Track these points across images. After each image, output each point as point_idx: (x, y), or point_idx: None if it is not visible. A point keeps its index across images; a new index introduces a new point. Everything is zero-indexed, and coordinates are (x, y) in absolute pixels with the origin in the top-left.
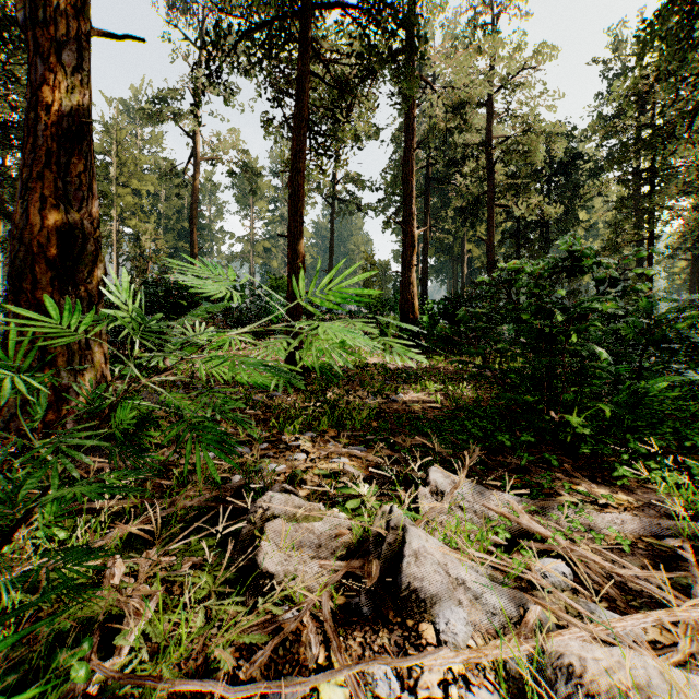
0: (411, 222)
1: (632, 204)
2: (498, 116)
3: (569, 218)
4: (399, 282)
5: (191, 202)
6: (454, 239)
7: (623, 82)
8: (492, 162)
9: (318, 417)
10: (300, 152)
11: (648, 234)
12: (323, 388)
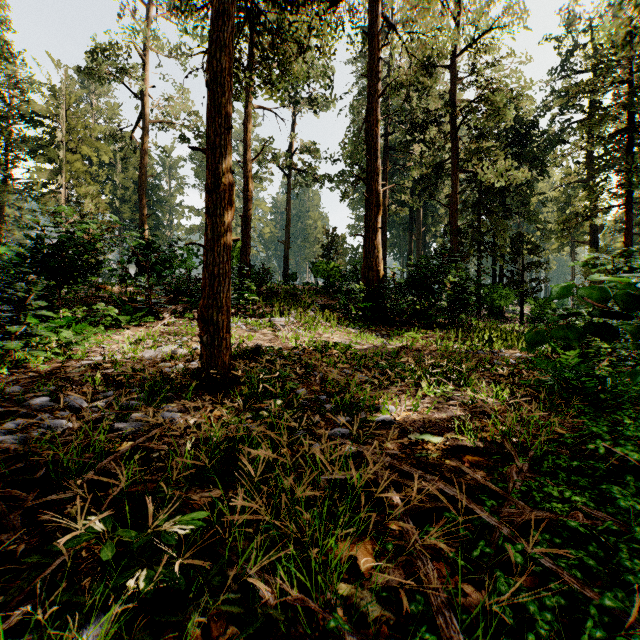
0: (375, 178)
1: (584, 179)
2: (462, 78)
3: (525, 191)
4: (355, 255)
5: (140, 166)
6: (410, 213)
7: (618, 18)
8: (455, 125)
9: (216, 519)
10: (225, 15)
11: (625, 199)
12: (260, 394)
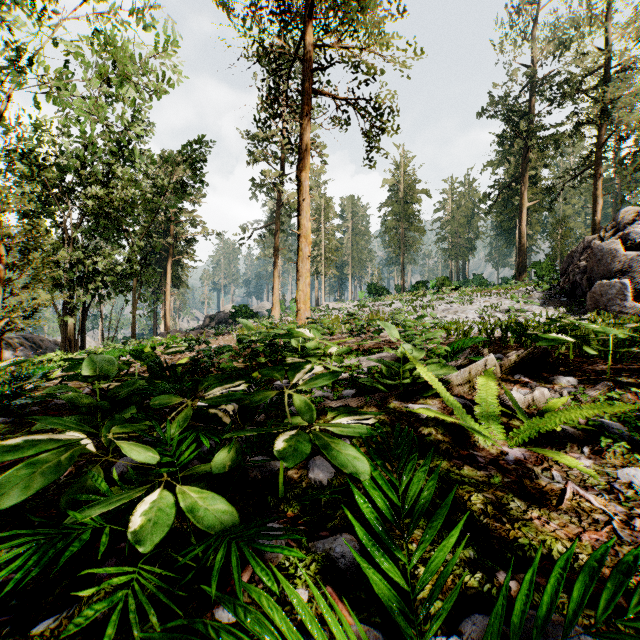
0: None
1: None
2: None
3: None
4: None
5: (614, 207)
6: None
7: None
8: None
9: None
10: None
11: None
12: None
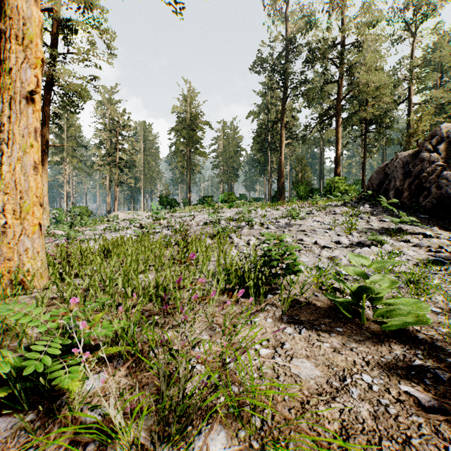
0: None
1: None
2: None
3: None
4: None
5: (321, 156)
6: None
7: None
8: None
9: None
10: (364, 160)
11: None
12: None
